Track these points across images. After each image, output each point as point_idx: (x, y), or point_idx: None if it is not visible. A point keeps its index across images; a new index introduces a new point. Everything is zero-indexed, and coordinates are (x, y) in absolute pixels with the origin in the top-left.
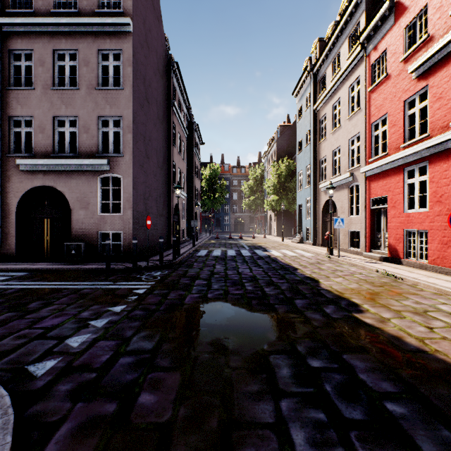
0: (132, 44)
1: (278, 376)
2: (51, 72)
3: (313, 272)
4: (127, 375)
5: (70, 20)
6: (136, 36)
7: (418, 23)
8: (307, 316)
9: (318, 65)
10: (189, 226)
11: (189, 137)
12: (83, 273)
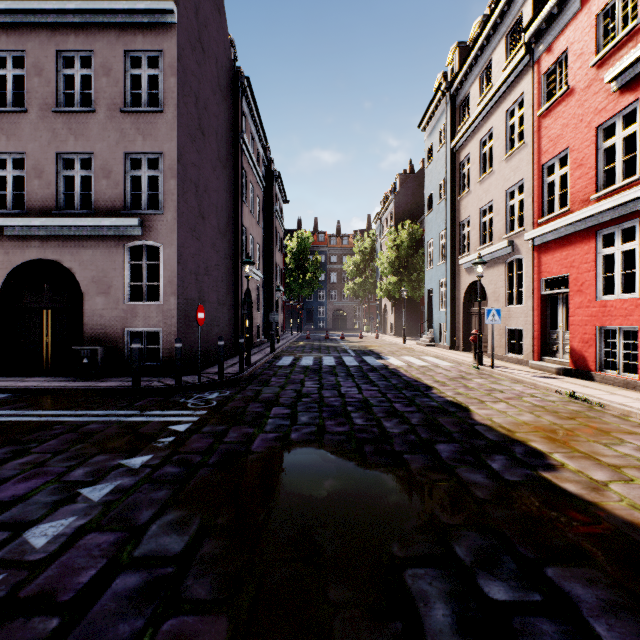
0: (177, 42)
1: (427, 627)
2: (53, 86)
3: (458, 393)
4: (119, 625)
5: (82, 5)
6: (183, 31)
7: (621, 4)
8: (462, 478)
9: (457, 81)
10: (267, 321)
11: (266, 190)
12: (97, 394)
